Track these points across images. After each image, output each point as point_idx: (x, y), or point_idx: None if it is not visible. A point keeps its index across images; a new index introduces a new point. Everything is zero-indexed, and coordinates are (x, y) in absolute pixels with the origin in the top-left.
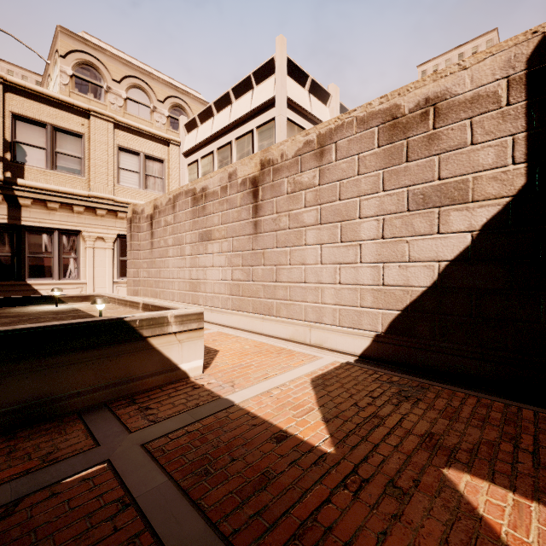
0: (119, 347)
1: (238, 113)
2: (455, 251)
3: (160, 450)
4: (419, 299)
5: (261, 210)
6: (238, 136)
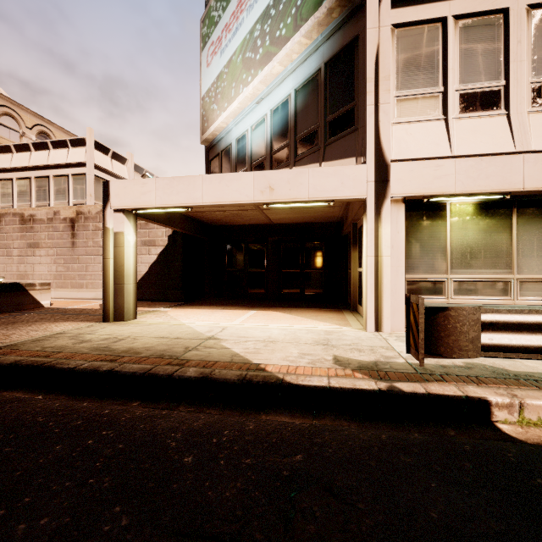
0: (18, 292)
1: (56, 160)
2: (153, 261)
3: (48, 312)
4: (143, 276)
5: (77, 236)
6: (56, 175)
